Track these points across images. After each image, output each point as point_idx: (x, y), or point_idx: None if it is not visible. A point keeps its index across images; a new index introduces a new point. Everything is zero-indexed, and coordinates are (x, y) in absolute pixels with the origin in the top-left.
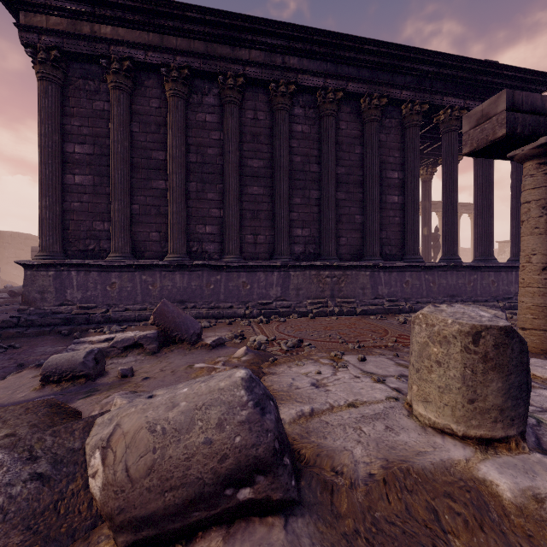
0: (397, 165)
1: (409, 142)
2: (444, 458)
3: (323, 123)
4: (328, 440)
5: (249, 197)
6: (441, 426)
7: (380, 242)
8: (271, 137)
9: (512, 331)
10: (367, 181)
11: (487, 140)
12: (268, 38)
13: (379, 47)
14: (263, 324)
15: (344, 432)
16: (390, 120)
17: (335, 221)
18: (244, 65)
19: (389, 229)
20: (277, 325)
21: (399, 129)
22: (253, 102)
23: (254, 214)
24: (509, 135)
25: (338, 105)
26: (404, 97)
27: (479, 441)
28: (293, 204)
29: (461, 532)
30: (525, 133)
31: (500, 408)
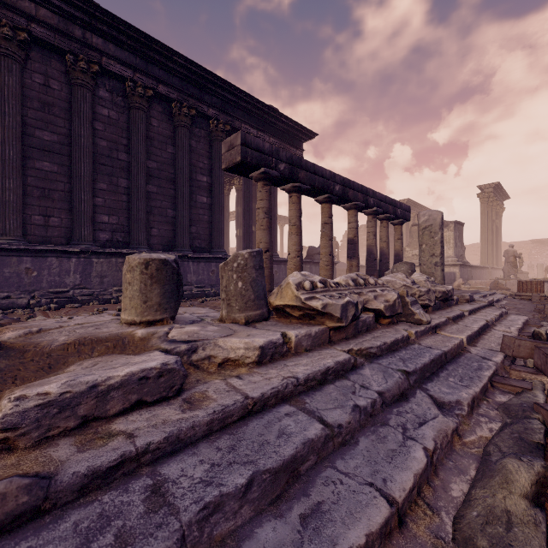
0: (206, 171)
1: (216, 153)
2: (120, 332)
3: (133, 114)
4: (43, 339)
5: (37, 172)
6: (131, 321)
7: (191, 236)
8: (69, 111)
9: (166, 261)
10: (179, 180)
11: (233, 162)
12: (63, 4)
13: (187, 63)
14: (51, 311)
15: (60, 333)
16: (200, 130)
17: (146, 212)
18: (28, 19)
19: (199, 225)
20: (68, 310)
21: (208, 140)
22: (43, 65)
23: (44, 193)
24: (243, 162)
25: (148, 102)
26: (211, 114)
27: (147, 323)
28: (98, 189)
29: (102, 350)
30: (253, 163)
31: (159, 304)
